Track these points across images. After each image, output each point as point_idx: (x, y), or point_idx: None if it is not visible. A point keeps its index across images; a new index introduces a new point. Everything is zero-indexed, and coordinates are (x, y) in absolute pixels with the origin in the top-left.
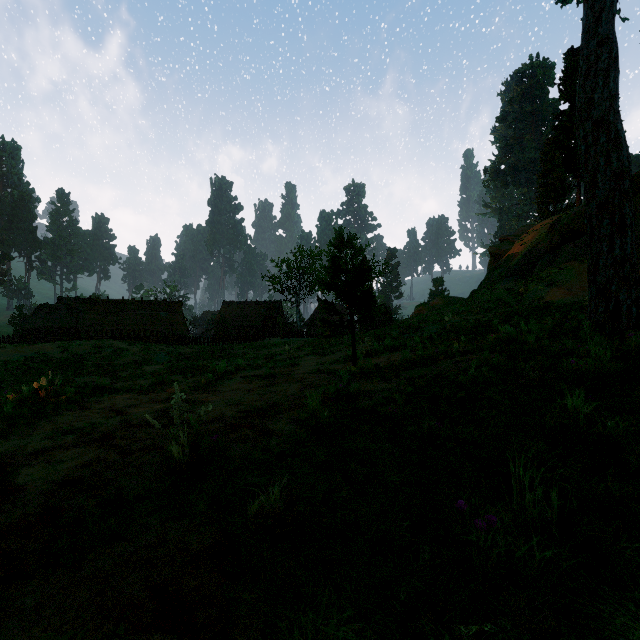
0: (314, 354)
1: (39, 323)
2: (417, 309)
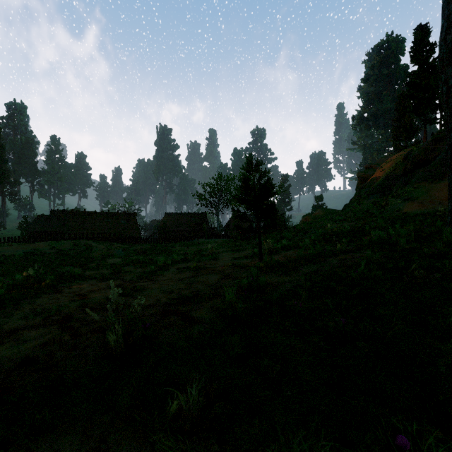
0: (229, 251)
1: (38, 228)
2: (304, 218)
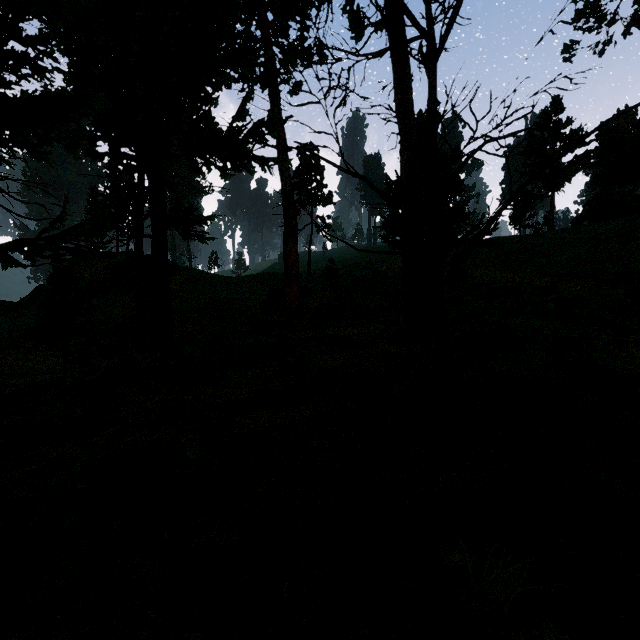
0: None
1: None
2: None
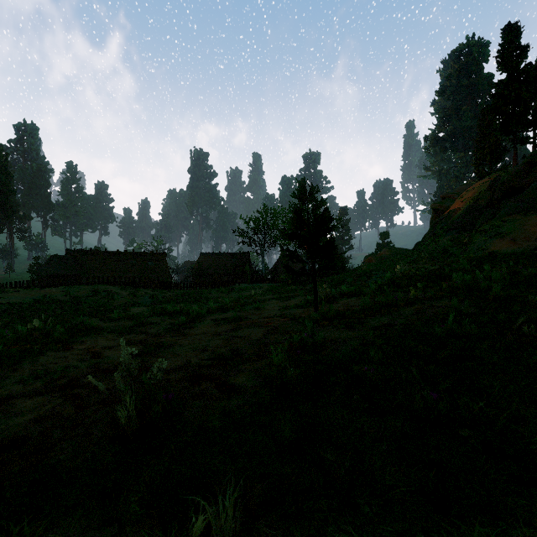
0: (277, 298)
1: (50, 271)
2: (366, 259)
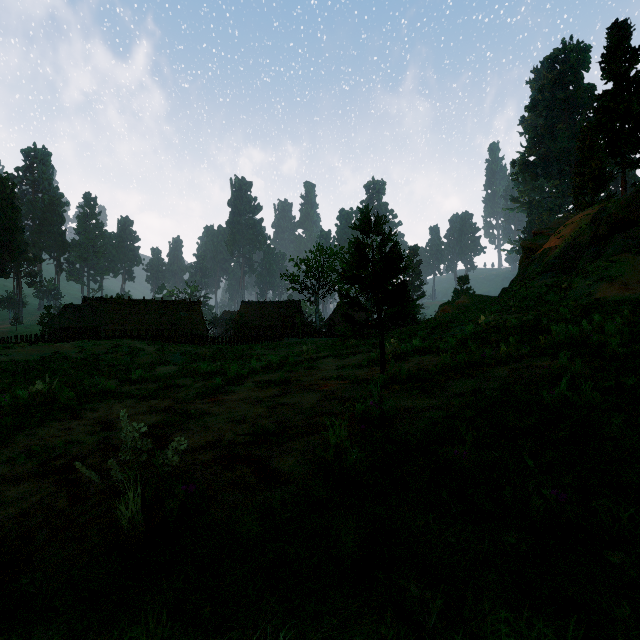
0: (334, 356)
1: (64, 323)
2: (442, 308)
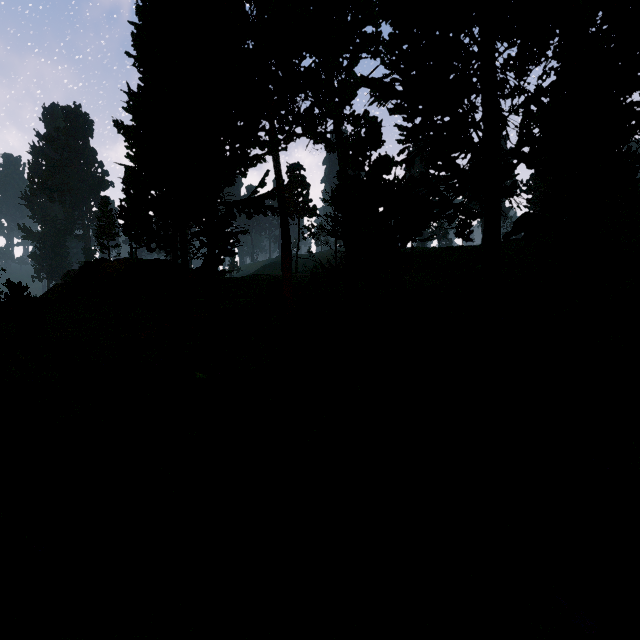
0: None
1: None
2: None
